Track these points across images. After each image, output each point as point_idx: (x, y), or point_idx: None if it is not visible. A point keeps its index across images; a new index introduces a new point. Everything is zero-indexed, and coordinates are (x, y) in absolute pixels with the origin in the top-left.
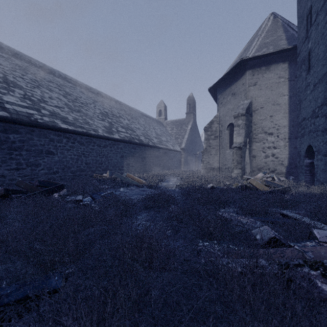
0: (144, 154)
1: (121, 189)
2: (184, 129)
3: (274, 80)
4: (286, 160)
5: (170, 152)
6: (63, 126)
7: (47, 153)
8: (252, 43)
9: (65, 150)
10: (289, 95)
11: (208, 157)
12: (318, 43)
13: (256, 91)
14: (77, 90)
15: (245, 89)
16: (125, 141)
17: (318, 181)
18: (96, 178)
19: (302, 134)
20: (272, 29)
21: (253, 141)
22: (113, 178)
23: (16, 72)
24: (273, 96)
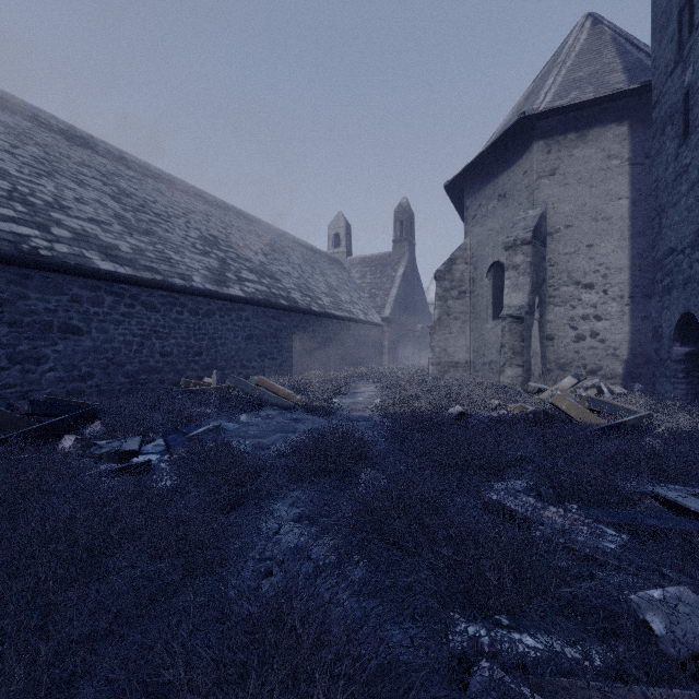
0: (300, 332)
1: (242, 418)
2: (389, 276)
3: (597, 163)
4: (624, 346)
5: (360, 327)
6: (105, 266)
7: (65, 331)
8: (544, 80)
9: (111, 324)
10: (631, 198)
11: (445, 338)
12: None
13: (555, 188)
14: (147, 186)
15: (530, 183)
16: (257, 302)
17: None
18: (185, 389)
19: (665, 286)
20: (589, 49)
21: (549, 302)
22: (226, 388)
23: None
24: (593, 201)
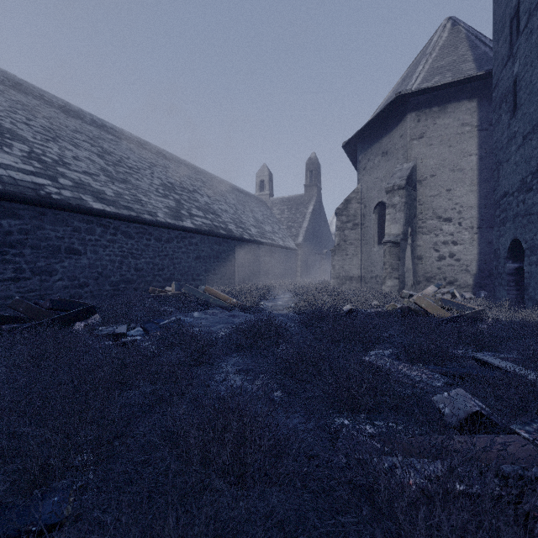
0: (235, 254)
1: (195, 314)
2: (301, 212)
3: (454, 129)
4: (474, 263)
5: (279, 250)
6: (96, 206)
7: (69, 252)
8: (416, 67)
9: (100, 248)
10: (479, 155)
11: (343, 258)
12: (532, 65)
13: (423, 147)
14: (122, 146)
15: (405, 144)
16: (204, 231)
17: (531, 300)
18: (153, 295)
19: (501, 219)
20: (449, 44)
21: (418, 232)
22: (182, 294)
23: (16, 114)
24: (451, 157)
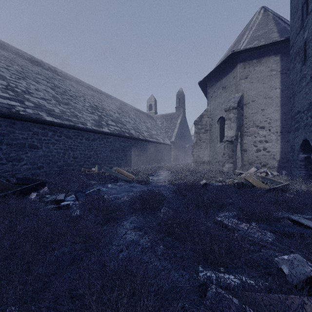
0: (134, 148)
1: (109, 185)
2: (173, 123)
3: (266, 73)
4: (278, 154)
5: (161, 145)
6: (48, 119)
7: (31, 147)
8: (242, 36)
9: (51, 144)
10: (281, 88)
11: (198, 150)
12: None
13: (247, 84)
14: (66, 83)
15: (236, 82)
16: (115, 134)
17: None
18: (83, 173)
19: (296, 127)
20: (262, 22)
21: (244, 135)
22: (101, 172)
23: (0, 62)
24: (264, 90)
